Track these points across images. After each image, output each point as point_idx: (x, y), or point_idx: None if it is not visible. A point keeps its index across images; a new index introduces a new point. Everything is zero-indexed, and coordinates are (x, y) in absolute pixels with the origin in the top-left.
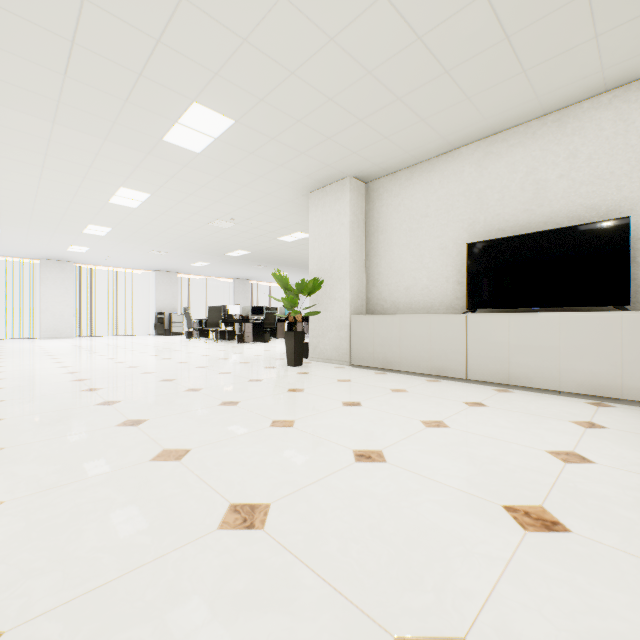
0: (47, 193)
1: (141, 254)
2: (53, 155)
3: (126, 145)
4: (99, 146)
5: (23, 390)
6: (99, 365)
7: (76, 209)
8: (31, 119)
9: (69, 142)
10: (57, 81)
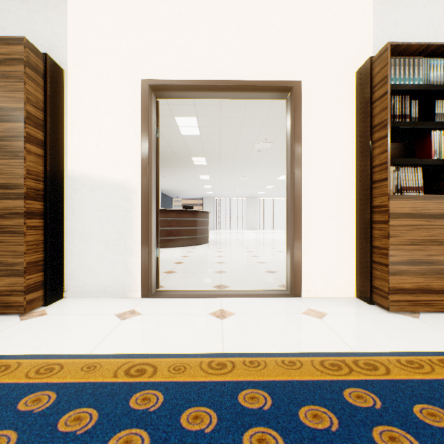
0: (258, 180)
1: (284, 192)
2: (264, 173)
3: (285, 168)
4: (277, 169)
5: (262, 240)
6: (275, 237)
7: (265, 182)
8: (262, 168)
9: (269, 170)
10: (271, 162)
